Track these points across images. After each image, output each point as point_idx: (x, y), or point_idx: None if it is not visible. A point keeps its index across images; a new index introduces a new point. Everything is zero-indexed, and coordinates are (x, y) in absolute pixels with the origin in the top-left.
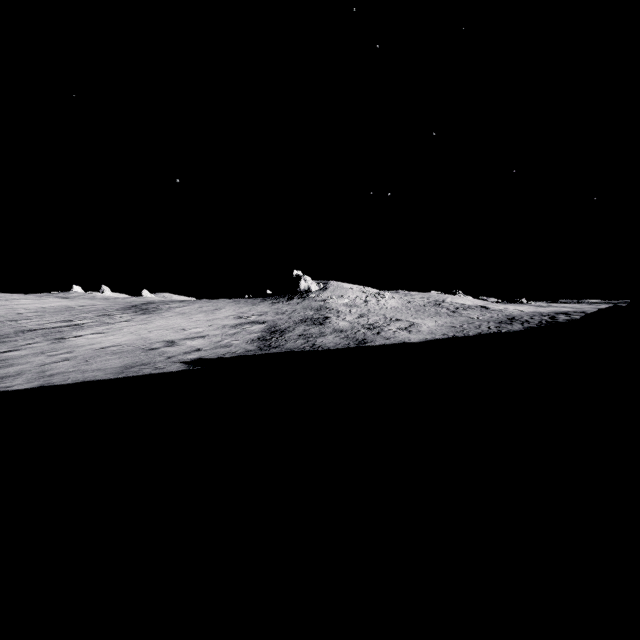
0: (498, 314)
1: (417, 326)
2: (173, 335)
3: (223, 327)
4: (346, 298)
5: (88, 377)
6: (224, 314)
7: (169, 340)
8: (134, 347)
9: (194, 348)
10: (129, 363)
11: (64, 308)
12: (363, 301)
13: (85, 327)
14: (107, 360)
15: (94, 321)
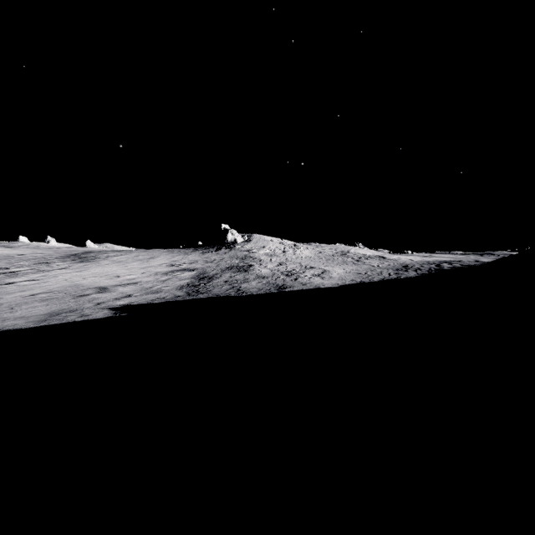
0: (394, 263)
1: (328, 273)
2: (106, 282)
3: (156, 274)
4: (267, 249)
5: (6, 326)
6: (158, 262)
7: (102, 286)
8: (65, 294)
9: (125, 294)
10: (56, 310)
11: (3, 256)
12: (282, 251)
13: (20, 274)
14: (33, 307)
15: (30, 269)
